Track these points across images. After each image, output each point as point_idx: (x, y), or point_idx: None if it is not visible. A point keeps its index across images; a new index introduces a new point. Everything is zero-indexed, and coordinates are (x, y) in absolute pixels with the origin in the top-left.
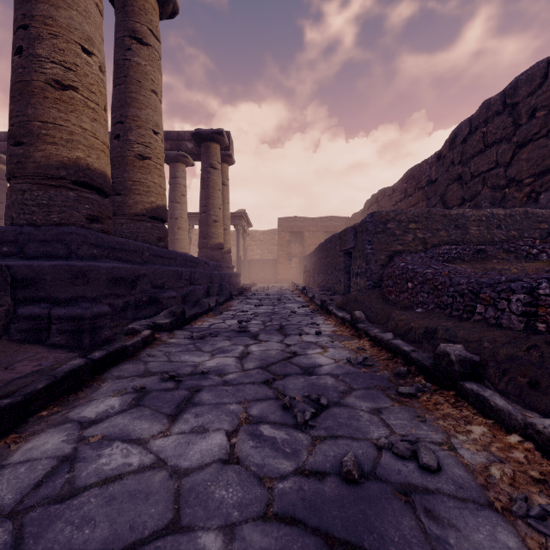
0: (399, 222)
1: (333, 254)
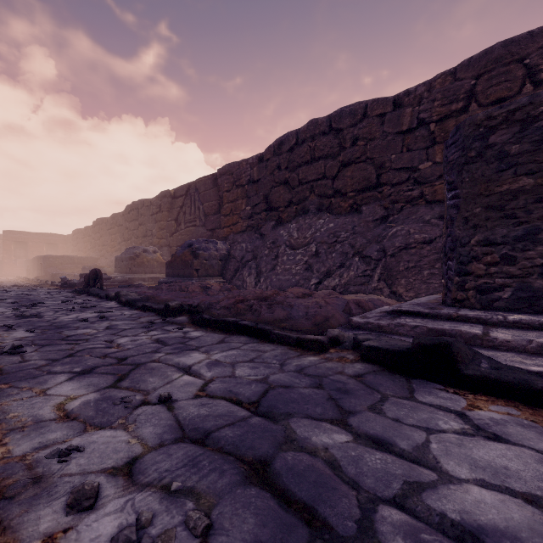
0: (54, 258)
1: (38, 264)
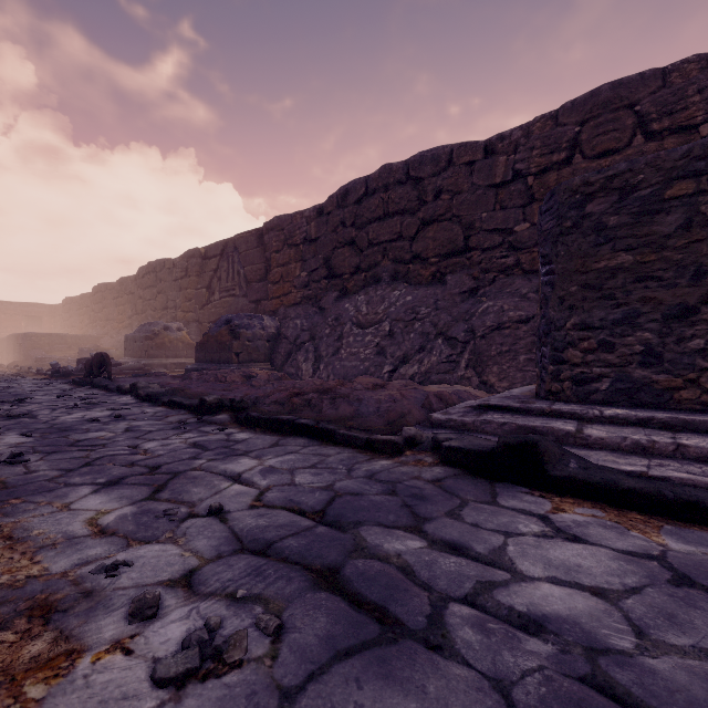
0: (38, 337)
1: (15, 344)
